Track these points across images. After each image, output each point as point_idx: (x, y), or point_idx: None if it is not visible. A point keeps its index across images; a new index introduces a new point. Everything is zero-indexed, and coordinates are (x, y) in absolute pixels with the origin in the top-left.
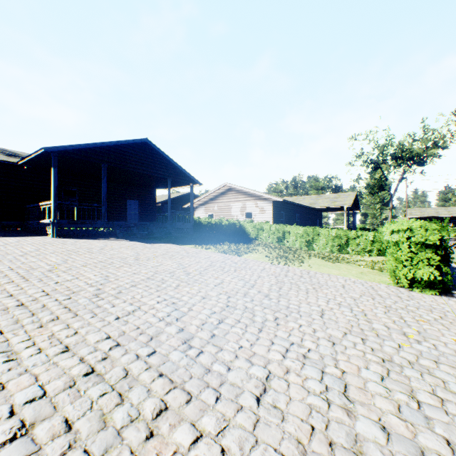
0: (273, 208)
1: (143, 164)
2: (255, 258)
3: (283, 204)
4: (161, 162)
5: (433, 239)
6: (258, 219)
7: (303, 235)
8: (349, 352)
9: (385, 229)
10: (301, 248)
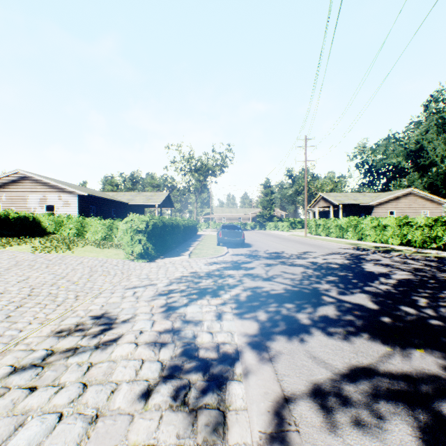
0: (80, 202)
1: None
2: (18, 250)
3: (95, 199)
4: None
5: (142, 227)
6: (63, 212)
7: (104, 228)
8: (8, 295)
9: (124, 221)
10: (103, 240)
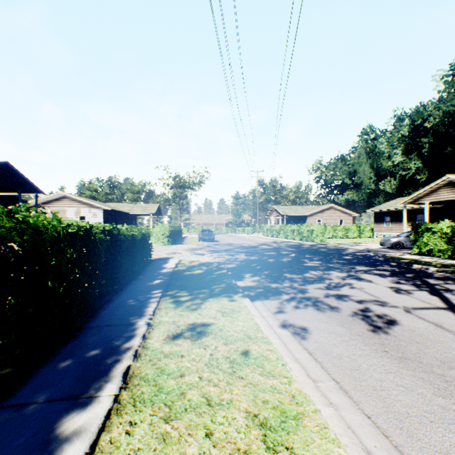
0: (104, 214)
1: (2, 179)
2: None
3: (111, 211)
4: (14, 177)
5: (167, 230)
6: (92, 221)
7: None
8: None
9: (156, 228)
10: None
